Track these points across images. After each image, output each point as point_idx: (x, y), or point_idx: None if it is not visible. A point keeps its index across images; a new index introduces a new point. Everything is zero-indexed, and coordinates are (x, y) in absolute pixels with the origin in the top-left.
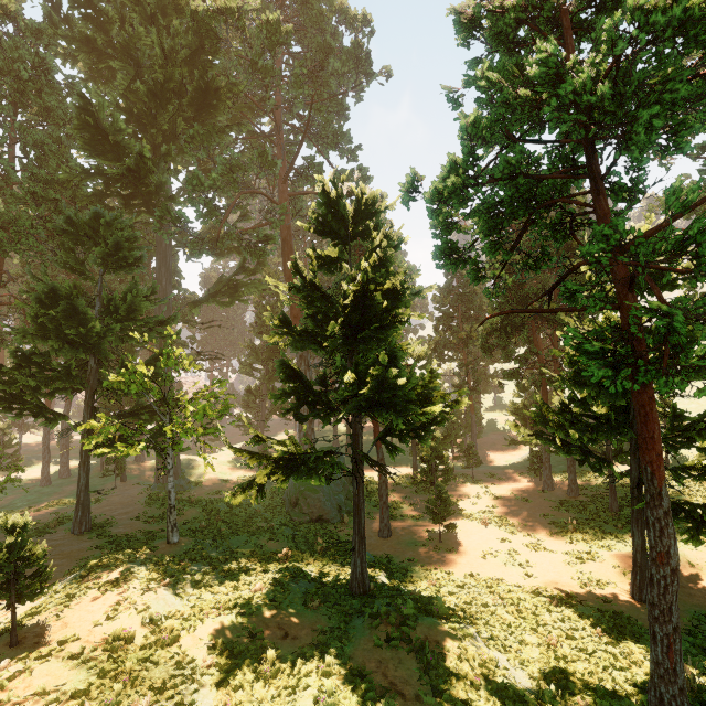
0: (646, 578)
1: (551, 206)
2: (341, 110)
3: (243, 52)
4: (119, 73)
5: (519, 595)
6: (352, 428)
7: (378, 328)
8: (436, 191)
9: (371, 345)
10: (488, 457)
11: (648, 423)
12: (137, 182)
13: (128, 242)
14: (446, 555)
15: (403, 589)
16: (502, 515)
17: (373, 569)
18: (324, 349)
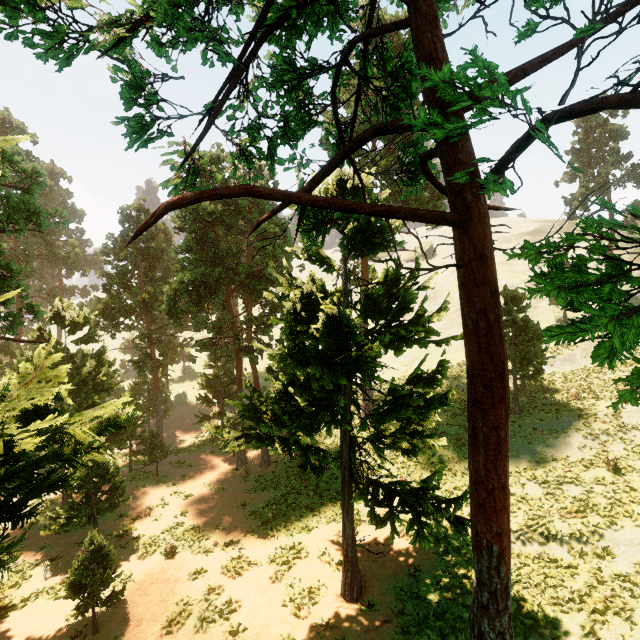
0: None
1: None
2: None
3: None
4: None
5: None
6: None
7: None
8: None
9: None
10: (176, 437)
11: (499, 460)
12: None
13: None
14: None
15: None
16: (194, 524)
17: None
18: None
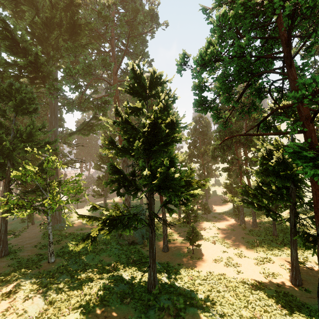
0: (318, 288)
1: (261, 76)
2: (144, 42)
3: (94, 8)
4: (27, 12)
5: (235, 284)
6: (148, 200)
7: (163, 144)
8: (200, 57)
9: (159, 155)
10: (213, 208)
11: None
12: (36, 70)
13: (30, 100)
14: (196, 261)
15: (176, 285)
16: (222, 238)
17: (160, 273)
18: (133, 157)
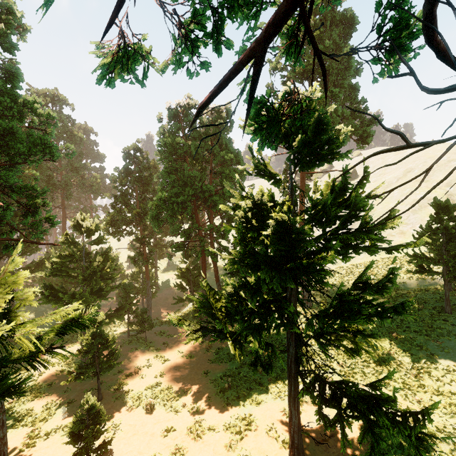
0: None
1: None
2: None
3: None
4: None
5: None
6: None
7: None
8: None
9: None
10: (161, 312)
11: None
12: None
13: None
14: None
15: None
16: (169, 385)
17: None
18: None
